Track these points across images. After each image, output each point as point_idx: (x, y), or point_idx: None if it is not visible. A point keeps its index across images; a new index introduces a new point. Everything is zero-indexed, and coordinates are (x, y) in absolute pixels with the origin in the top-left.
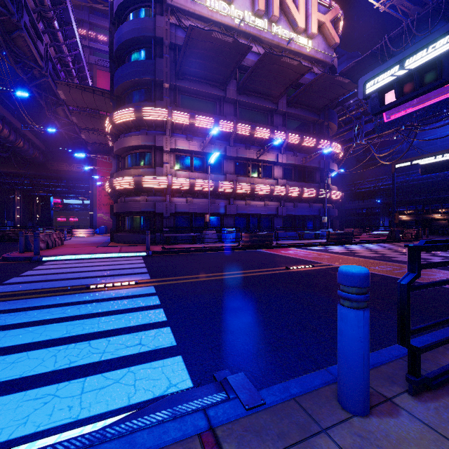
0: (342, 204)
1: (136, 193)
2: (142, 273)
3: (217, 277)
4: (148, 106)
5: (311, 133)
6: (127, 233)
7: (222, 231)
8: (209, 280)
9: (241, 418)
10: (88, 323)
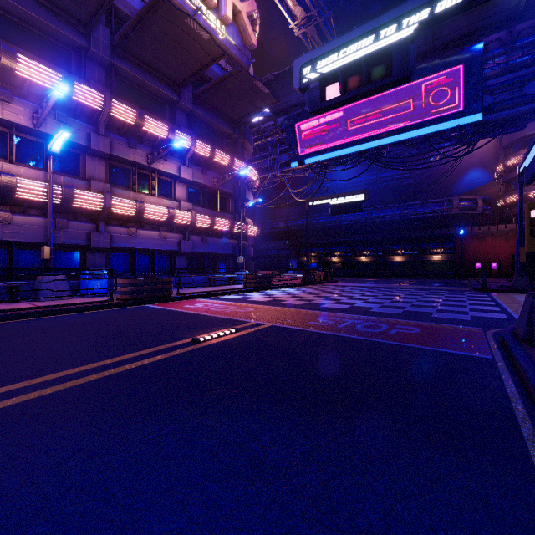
0: (254, 244)
1: None
2: None
3: (2, 402)
4: None
5: (224, 149)
6: None
7: (81, 277)
8: None
9: None
10: None
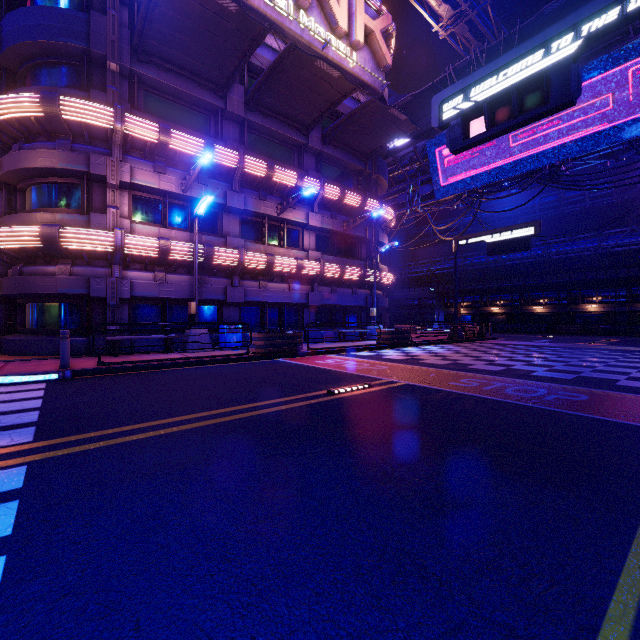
0: (390, 293)
1: (48, 258)
2: (17, 428)
3: (199, 423)
4: (74, 96)
5: (354, 188)
6: (27, 336)
7: (220, 330)
8: (178, 434)
9: None
10: None
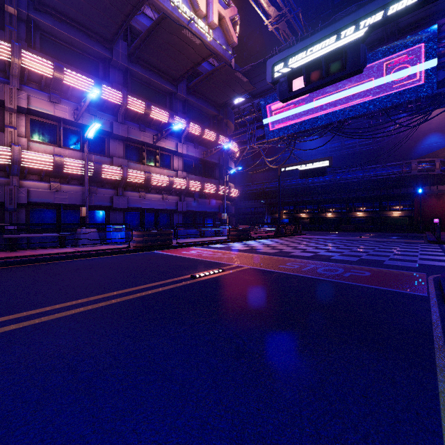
0: (235, 203)
1: None
2: None
3: (76, 309)
4: None
5: (211, 128)
6: None
7: (107, 230)
8: (53, 322)
9: None
10: None
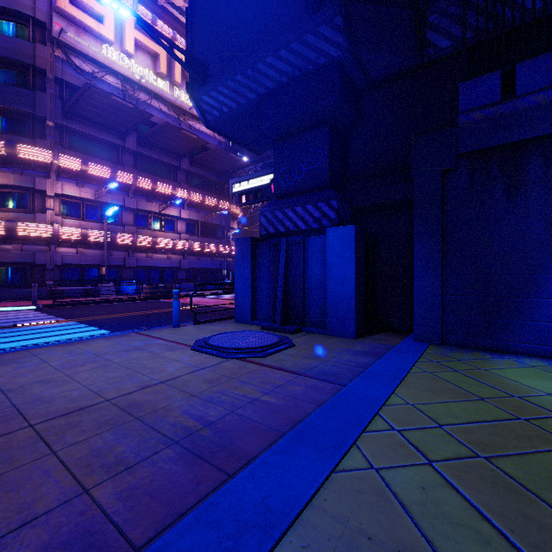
0: None
1: (5, 240)
2: (53, 318)
3: (124, 315)
4: (24, 142)
5: (213, 192)
6: None
7: (121, 284)
8: (118, 317)
9: (143, 331)
10: (49, 333)
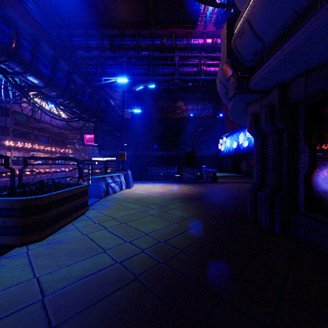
0: None
1: None
2: None
3: None
4: (2, 137)
5: (61, 145)
6: None
7: None
8: None
9: None
10: None
